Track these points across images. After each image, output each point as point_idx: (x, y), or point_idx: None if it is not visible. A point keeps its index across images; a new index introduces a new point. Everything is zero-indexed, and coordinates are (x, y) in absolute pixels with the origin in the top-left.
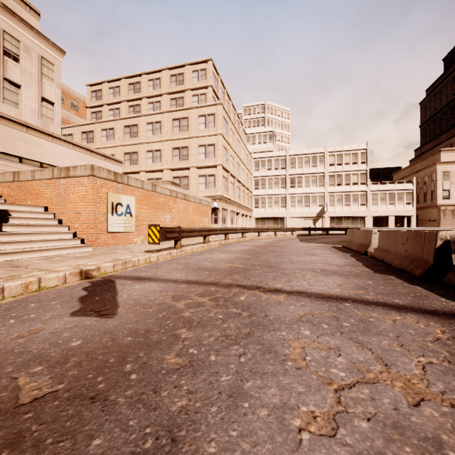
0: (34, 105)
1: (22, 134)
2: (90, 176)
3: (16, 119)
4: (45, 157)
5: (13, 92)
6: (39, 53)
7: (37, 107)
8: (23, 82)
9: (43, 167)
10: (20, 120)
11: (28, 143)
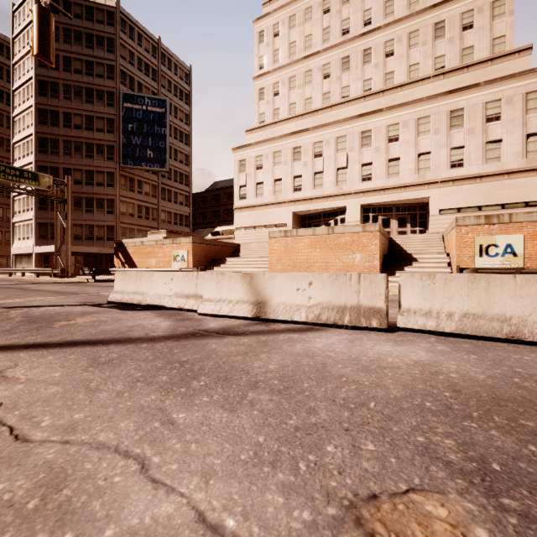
0: (517, 148)
1: (503, 182)
2: (454, 227)
3: (497, 172)
4: (530, 195)
5: (495, 148)
6: (523, 92)
7: (520, 148)
8: (505, 134)
9: (528, 206)
10: (501, 170)
11: (510, 188)
